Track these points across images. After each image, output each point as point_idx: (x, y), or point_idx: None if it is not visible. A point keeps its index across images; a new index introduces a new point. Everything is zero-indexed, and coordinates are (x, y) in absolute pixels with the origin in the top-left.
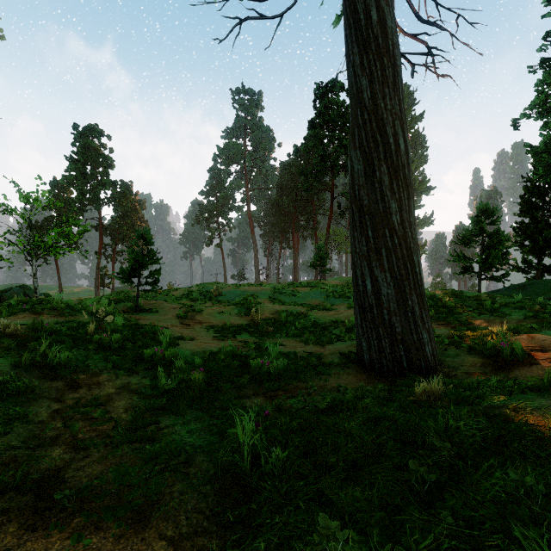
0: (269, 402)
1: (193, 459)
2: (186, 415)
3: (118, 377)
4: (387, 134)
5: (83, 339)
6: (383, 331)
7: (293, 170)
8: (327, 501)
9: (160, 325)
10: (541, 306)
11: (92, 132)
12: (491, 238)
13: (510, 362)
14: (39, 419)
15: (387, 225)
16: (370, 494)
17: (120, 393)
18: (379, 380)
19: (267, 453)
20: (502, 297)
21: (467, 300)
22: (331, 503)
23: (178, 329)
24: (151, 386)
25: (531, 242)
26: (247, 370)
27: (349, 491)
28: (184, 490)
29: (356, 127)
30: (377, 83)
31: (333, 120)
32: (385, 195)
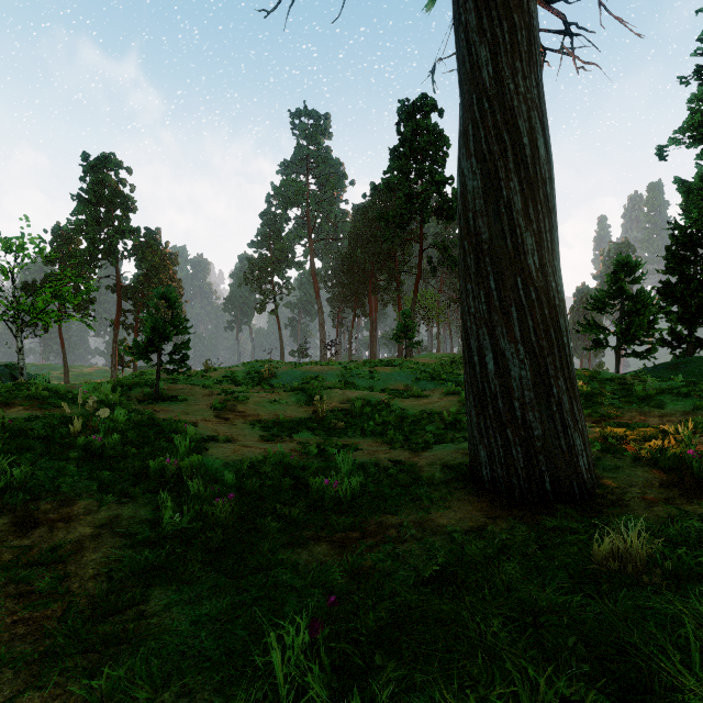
0: (338, 554)
1: (190, 696)
2: (197, 582)
3: (103, 506)
4: (520, 131)
5: (62, 444)
6: (513, 435)
7: (369, 215)
8: None
9: (186, 420)
10: None
11: (107, 163)
12: (632, 301)
13: None
14: None
15: (520, 272)
16: None
17: (98, 537)
18: (509, 511)
19: None
20: (656, 380)
21: (608, 383)
22: None
23: (212, 425)
24: (152, 523)
25: (681, 307)
26: (304, 492)
27: None
28: None
29: (471, 123)
30: (504, 52)
31: (422, 149)
32: (516, 225)
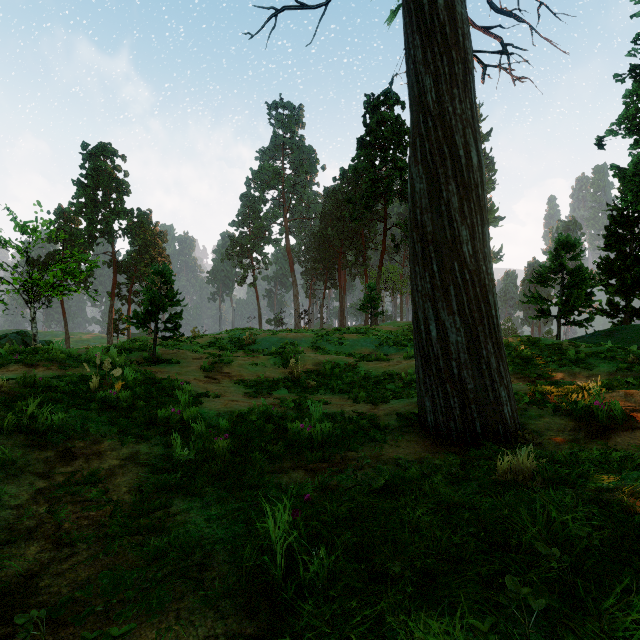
0: (311, 478)
1: (210, 559)
2: (205, 495)
3: (124, 445)
4: (457, 145)
5: (84, 397)
6: (451, 388)
7: (339, 196)
8: (390, 630)
9: (181, 379)
10: (635, 356)
11: (104, 152)
12: (572, 275)
13: (607, 425)
14: (16, 503)
15: (457, 258)
16: (451, 624)
17: (124, 466)
18: (447, 448)
19: (307, 557)
20: (588, 345)
21: (546, 348)
22: (396, 633)
23: (202, 383)
24: (165, 457)
25: (618, 281)
26: (284, 435)
27: (421, 619)
28: (196, 606)
29: (418, 137)
30: (444, 82)
31: (386, 139)
32: (453, 220)
